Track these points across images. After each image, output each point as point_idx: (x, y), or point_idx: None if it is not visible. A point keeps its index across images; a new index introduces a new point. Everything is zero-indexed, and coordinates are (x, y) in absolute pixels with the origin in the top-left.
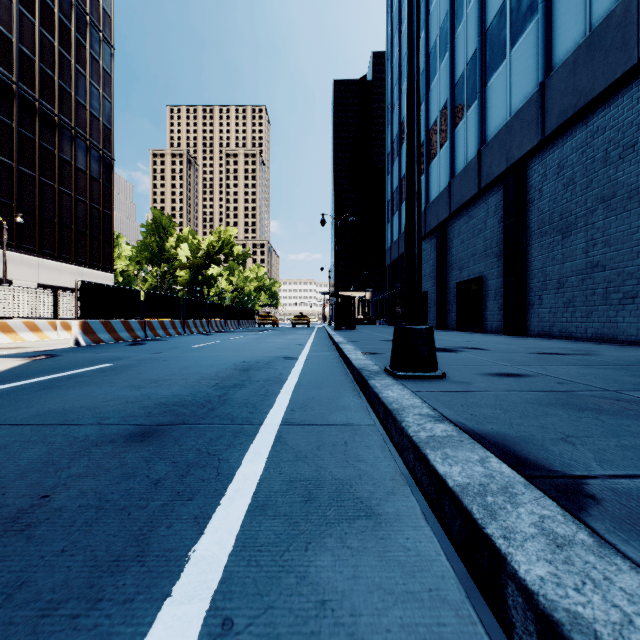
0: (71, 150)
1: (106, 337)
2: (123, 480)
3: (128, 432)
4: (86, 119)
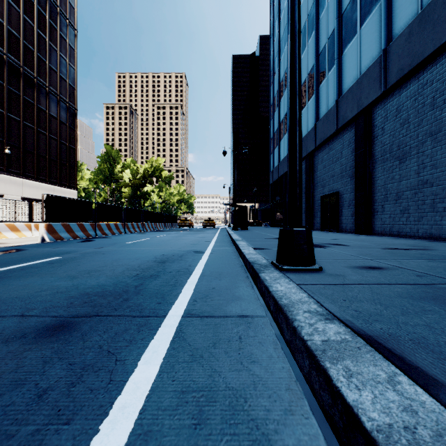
0: (46, 102)
1: (66, 235)
2: (8, 390)
3: (43, 325)
4: (57, 80)
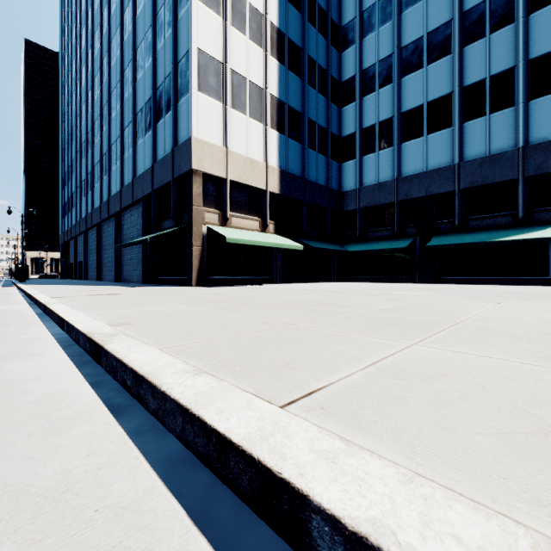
0: None
1: None
2: None
3: None
4: None
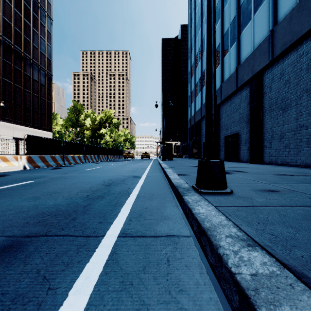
0: (30, 70)
1: (41, 164)
2: None
3: None
4: (38, 55)
